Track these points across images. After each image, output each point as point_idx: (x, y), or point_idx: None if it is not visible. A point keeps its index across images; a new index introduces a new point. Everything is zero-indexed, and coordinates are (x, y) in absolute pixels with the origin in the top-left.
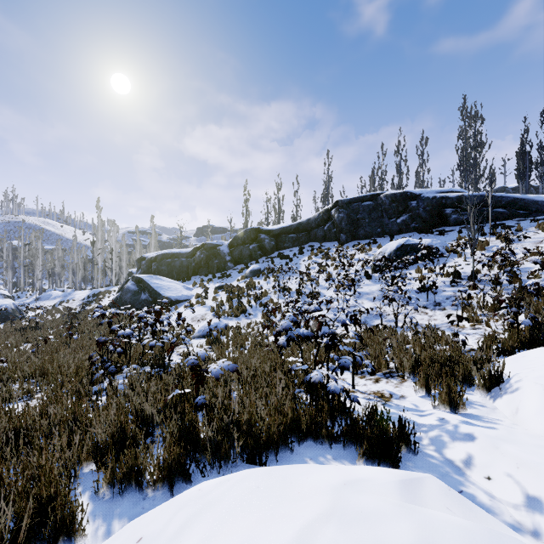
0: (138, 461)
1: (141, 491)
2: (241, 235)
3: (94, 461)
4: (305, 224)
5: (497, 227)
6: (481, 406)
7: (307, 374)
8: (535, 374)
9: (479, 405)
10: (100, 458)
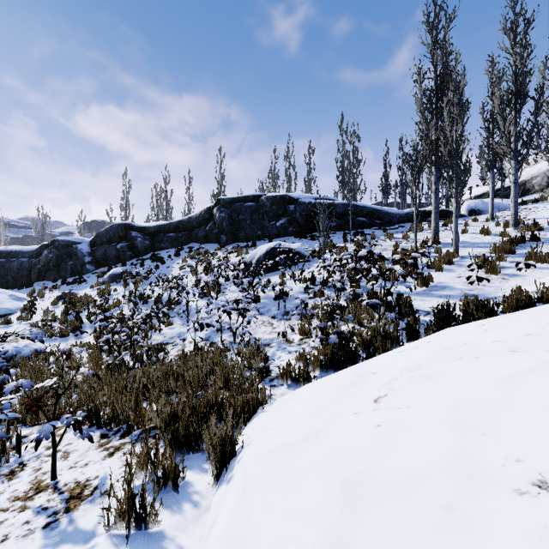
0: None
1: None
2: (106, 232)
3: None
4: (186, 223)
5: (358, 234)
6: (193, 506)
7: None
8: (259, 448)
9: (194, 501)
10: None
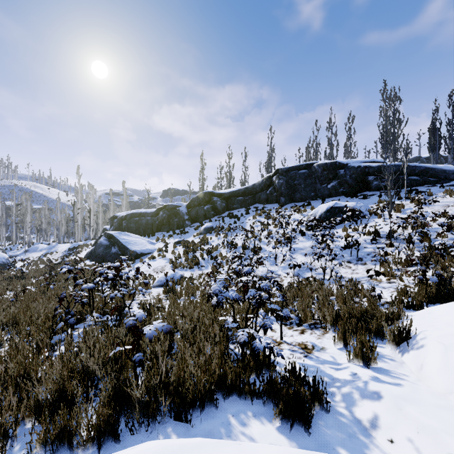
0: (70, 422)
1: (72, 451)
2: (197, 198)
3: (36, 417)
4: (251, 189)
5: (412, 192)
6: (391, 360)
7: (238, 329)
8: (438, 333)
9: (389, 358)
10: (41, 415)
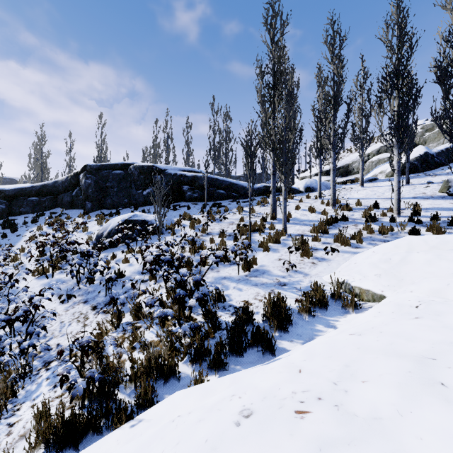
0: None
1: None
2: None
3: None
4: (51, 187)
5: (215, 206)
6: None
7: None
8: None
9: None
10: None
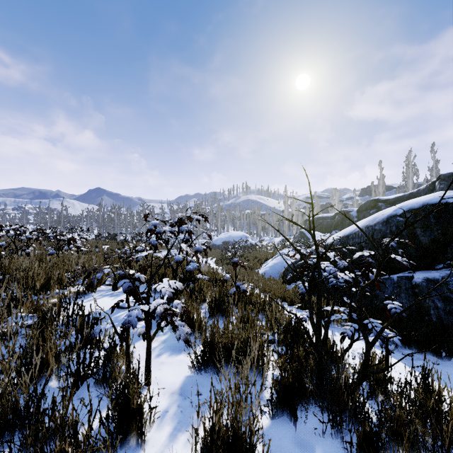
0: None
1: None
2: (364, 205)
3: None
4: (415, 194)
5: None
6: None
7: None
8: None
9: None
10: None
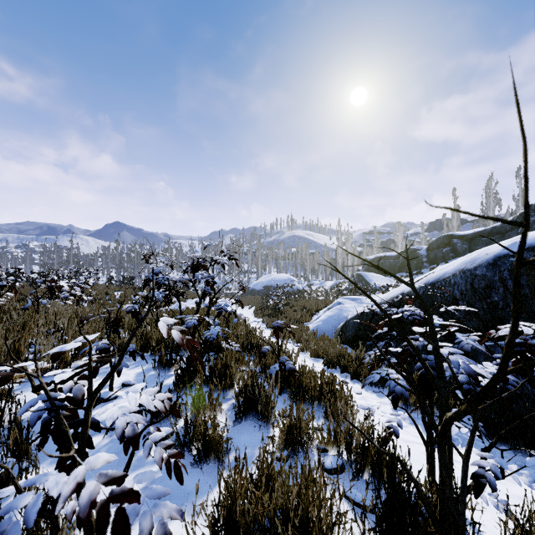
0: None
1: None
2: (436, 241)
3: None
4: (499, 228)
5: None
6: None
7: None
8: None
9: None
10: None
